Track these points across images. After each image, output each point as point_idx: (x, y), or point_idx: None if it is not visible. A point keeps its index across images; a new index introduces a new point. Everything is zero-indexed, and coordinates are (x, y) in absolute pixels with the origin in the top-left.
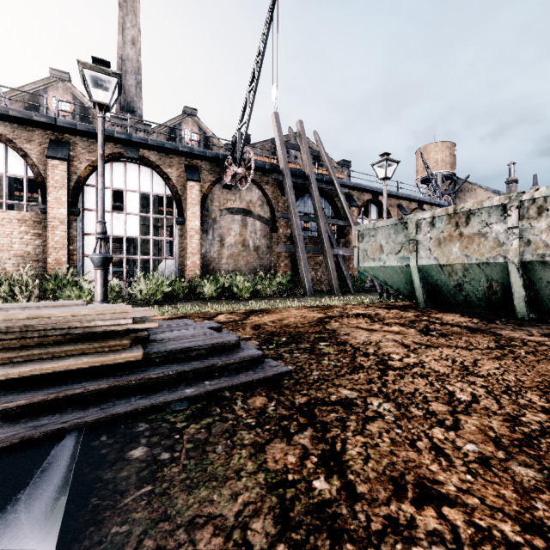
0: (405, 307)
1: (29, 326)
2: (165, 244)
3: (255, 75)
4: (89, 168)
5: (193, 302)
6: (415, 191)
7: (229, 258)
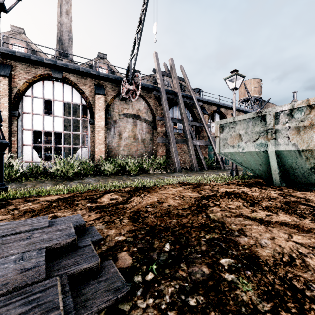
0: (258, 184)
1: None
2: (81, 137)
3: (141, 19)
4: (26, 84)
5: (97, 178)
6: (242, 105)
7: (125, 146)
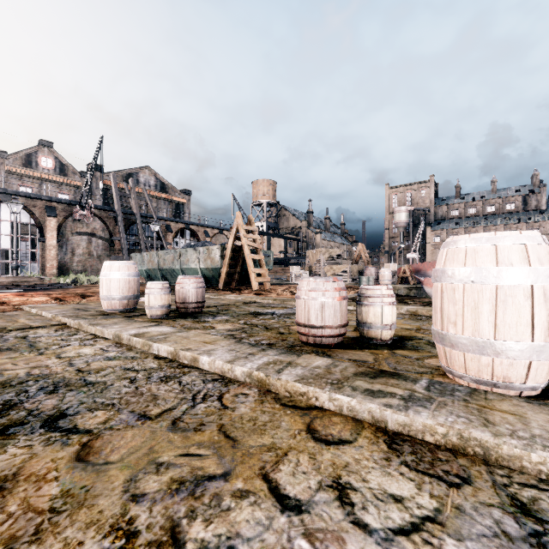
0: None
1: (28, 279)
2: (30, 253)
3: (93, 168)
4: None
5: None
6: (217, 222)
7: (79, 262)
